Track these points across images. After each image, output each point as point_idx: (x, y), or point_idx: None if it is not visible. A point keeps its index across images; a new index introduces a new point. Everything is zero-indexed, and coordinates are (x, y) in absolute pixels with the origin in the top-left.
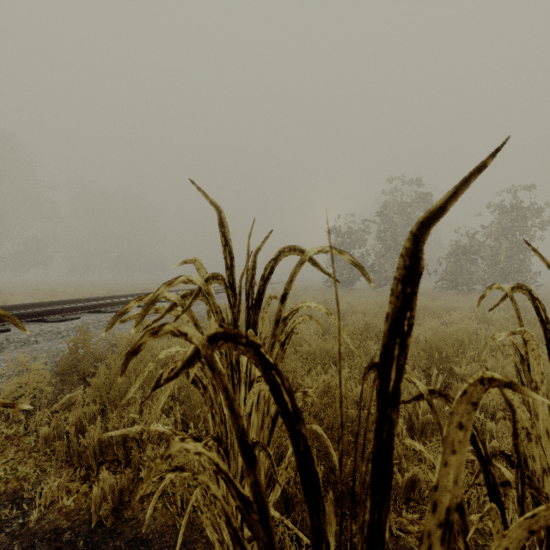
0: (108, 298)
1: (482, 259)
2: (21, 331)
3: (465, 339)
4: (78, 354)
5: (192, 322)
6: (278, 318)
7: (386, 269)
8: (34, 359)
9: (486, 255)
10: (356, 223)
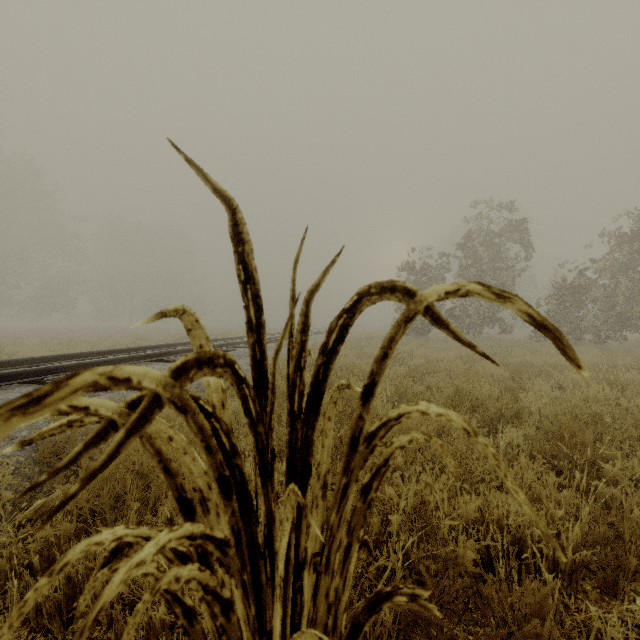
0: (130, 350)
1: (593, 301)
2: (4, 397)
3: (604, 416)
4: (63, 436)
5: (155, 463)
6: (355, 434)
7: (469, 314)
8: (9, 440)
9: (599, 296)
10: (431, 257)
